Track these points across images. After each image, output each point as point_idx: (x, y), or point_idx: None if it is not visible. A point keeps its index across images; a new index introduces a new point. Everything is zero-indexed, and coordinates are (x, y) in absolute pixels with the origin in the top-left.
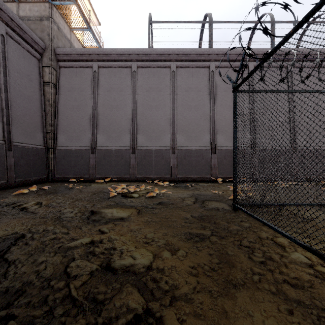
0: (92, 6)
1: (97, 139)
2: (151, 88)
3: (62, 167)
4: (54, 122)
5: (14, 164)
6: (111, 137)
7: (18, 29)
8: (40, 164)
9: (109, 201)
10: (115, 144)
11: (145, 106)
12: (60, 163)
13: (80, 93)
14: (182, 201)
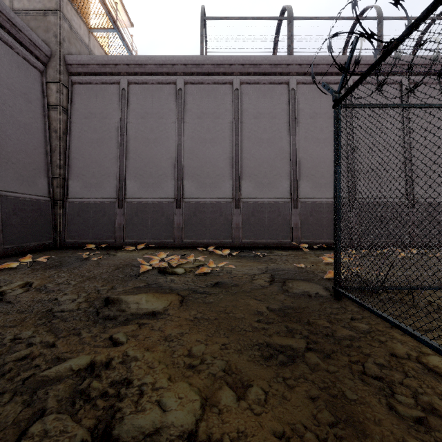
0: None
1: (127, 187)
2: (205, 114)
3: (75, 227)
4: (64, 163)
5: (2, 224)
6: (147, 185)
7: (9, 25)
8: (43, 223)
9: (138, 281)
10: (152, 194)
11: (196, 140)
12: (72, 222)
13: (102, 120)
14: (250, 281)
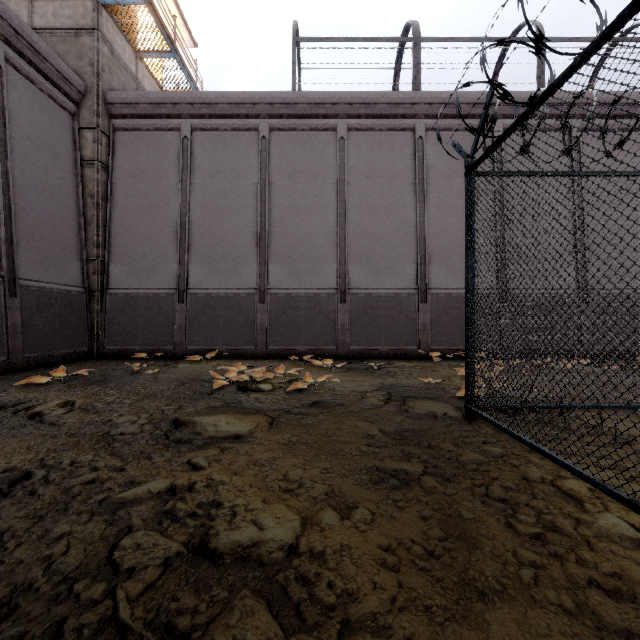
0: (179, 9)
1: (190, 273)
2: (298, 172)
3: (119, 329)
4: (104, 240)
5: (22, 324)
6: (218, 270)
7: (30, 53)
8: (76, 323)
9: (213, 400)
10: (226, 283)
11: (286, 208)
12: (115, 322)
13: (156, 181)
14: (360, 399)
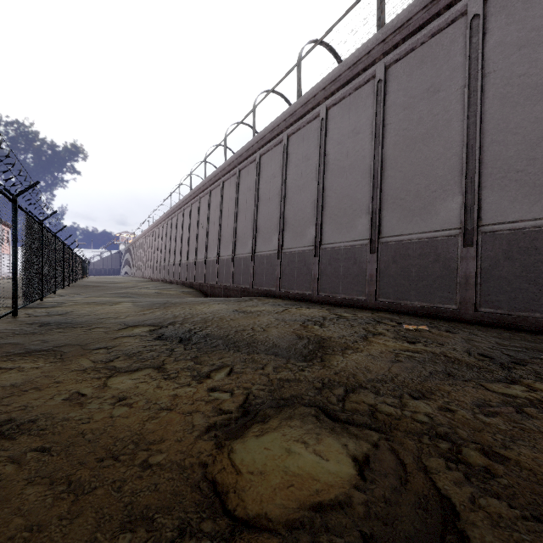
0: None
1: None
2: None
3: None
4: None
5: None
6: None
7: None
8: None
9: None
10: None
11: None
12: None
13: None
14: None
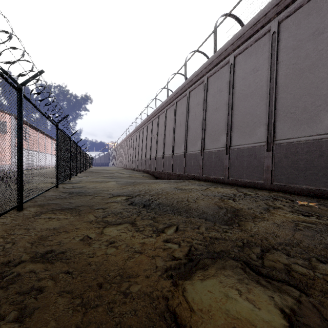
0: None
1: None
2: None
3: None
4: None
5: None
6: None
7: None
8: None
9: None
10: None
11: None
12: None
13: None
14: None
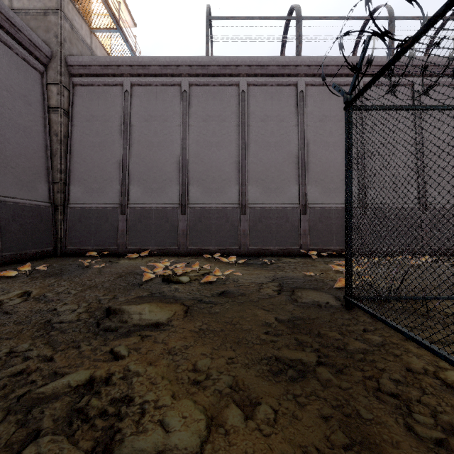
0: None
1: (130, 192)
2: (210, 116)
3: (77, 234)
4: (65, 167)
5: (0, 230)
6: (150, 190)
7: (8, 25)
8: (44, 229)
9: (141, 290)
10: (156, 200)
11: (201, 144)
12: (74, 229)
13: (104, 123)
14: (258, 290)
